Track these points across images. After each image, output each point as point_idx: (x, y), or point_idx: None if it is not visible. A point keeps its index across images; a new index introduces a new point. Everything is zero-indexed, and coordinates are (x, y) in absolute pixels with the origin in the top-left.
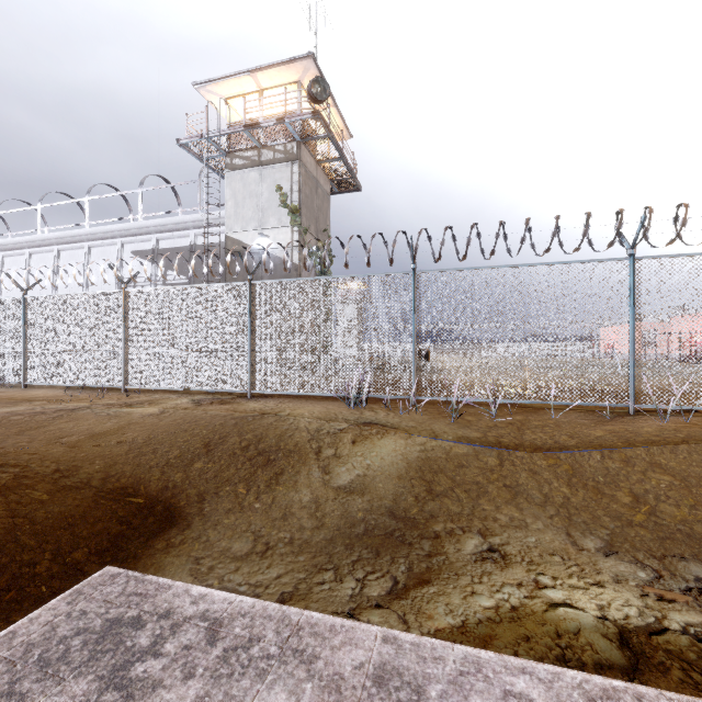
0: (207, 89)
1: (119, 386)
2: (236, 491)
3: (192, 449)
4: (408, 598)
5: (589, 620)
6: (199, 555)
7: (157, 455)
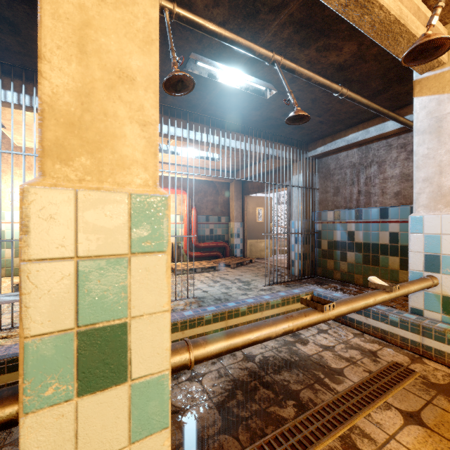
0: None
1: (285, 237)
2: None
3: None
4: None
5: None
6: None
7: None
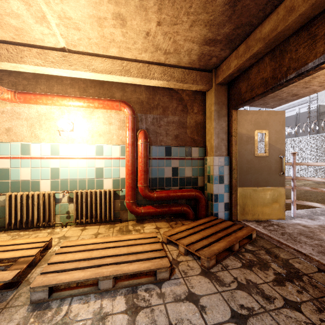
0: None
1: None
2: None
3: None
4: None
5: None
6: None
7: (312, 196)
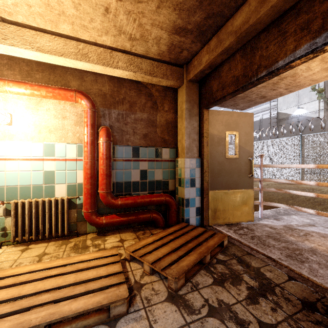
0: None
1: None
2: None
3: (286, 196)
4: None
5: None
6: None
7: (274, 196)
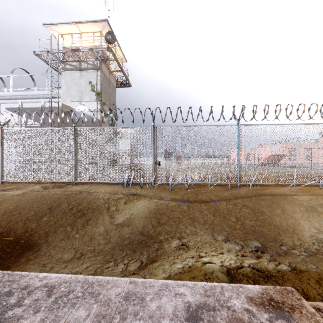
0: (51, 28)
1: None
2: (66, 230)
3: (42, 211)
4: (147, 268)
5: (217, 267)
6: (45, 262)
7: (21, 215)
